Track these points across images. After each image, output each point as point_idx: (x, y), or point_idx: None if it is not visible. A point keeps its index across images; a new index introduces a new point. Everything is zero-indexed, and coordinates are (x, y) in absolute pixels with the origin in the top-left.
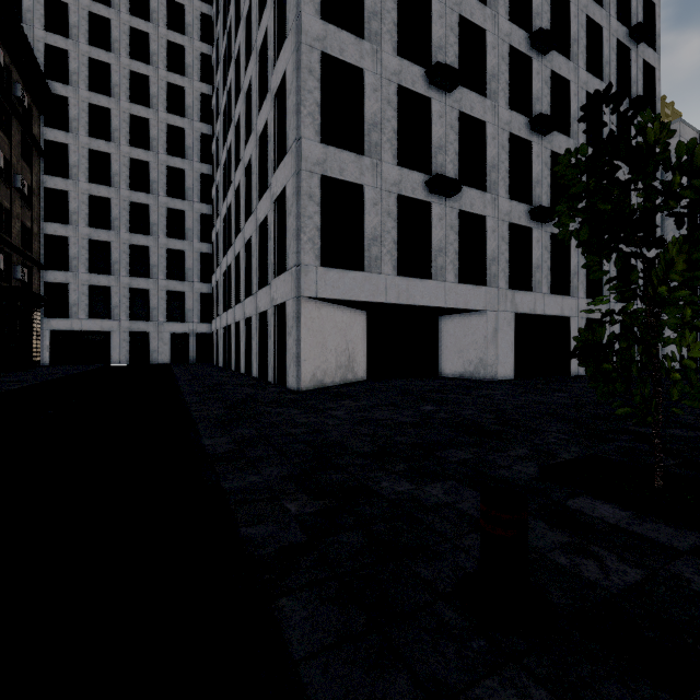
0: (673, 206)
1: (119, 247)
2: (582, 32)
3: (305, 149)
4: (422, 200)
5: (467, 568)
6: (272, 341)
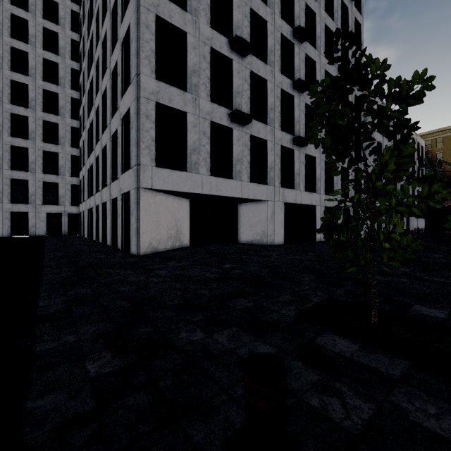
0: (386, 124)
1: (2, 147)
2: (322, 33)
3: (143, 82)
4: (227, 126)
5: (237, 423)
6: (120, 219)
